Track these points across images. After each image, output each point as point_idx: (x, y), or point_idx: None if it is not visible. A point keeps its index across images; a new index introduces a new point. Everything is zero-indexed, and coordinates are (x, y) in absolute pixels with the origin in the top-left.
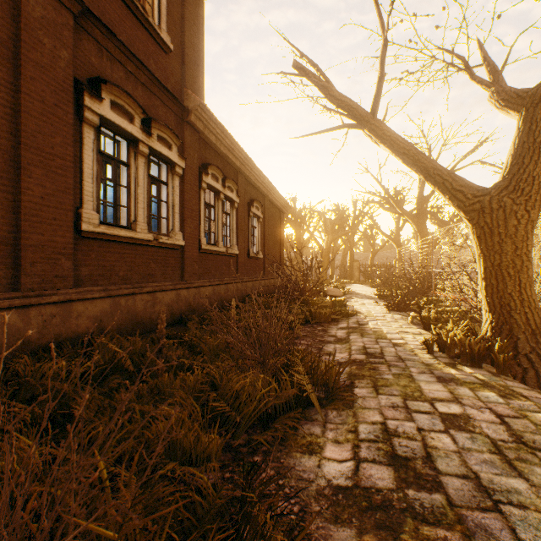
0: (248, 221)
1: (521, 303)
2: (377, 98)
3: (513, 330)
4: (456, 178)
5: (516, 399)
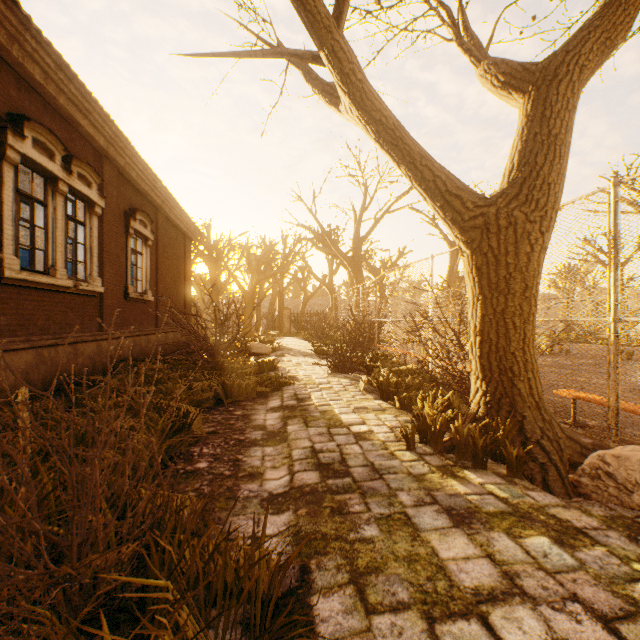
0: (127, 241)
1: (525, 366)
2: None
3: (517, 404)
4: (451, 176)
5: (580, 544)
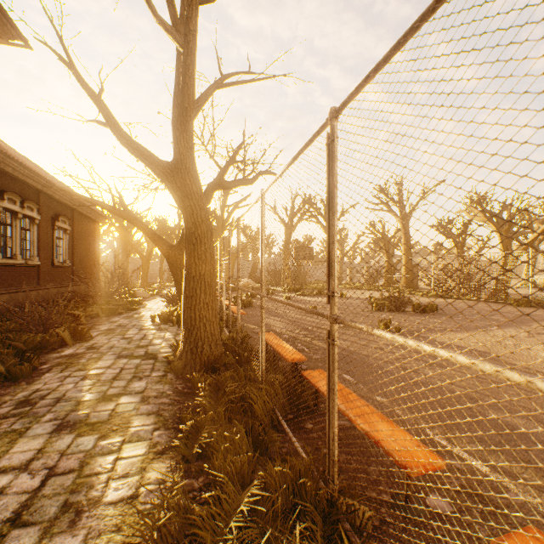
0: (54, 233)
1: None
2: (114, 203)
3: None
4: (161, 240)
5: (162, 331)
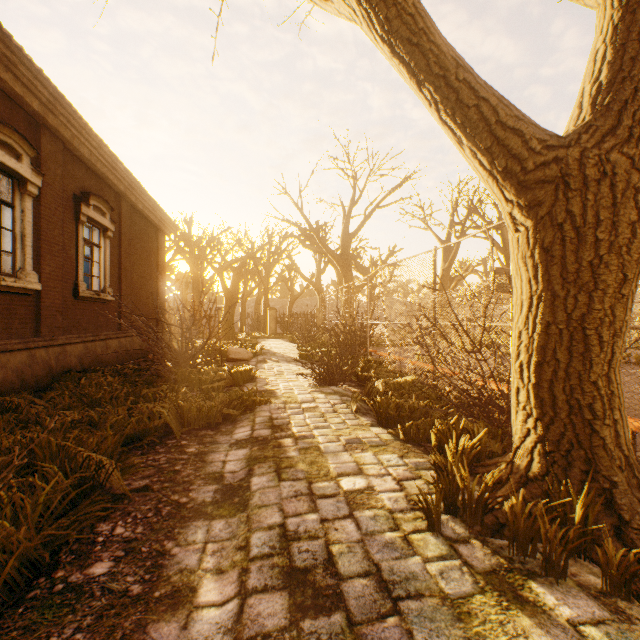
0: (77, 230)
1: (609, 402)
2: None
3: (600, 462)
4: (503, 100)
5: None
